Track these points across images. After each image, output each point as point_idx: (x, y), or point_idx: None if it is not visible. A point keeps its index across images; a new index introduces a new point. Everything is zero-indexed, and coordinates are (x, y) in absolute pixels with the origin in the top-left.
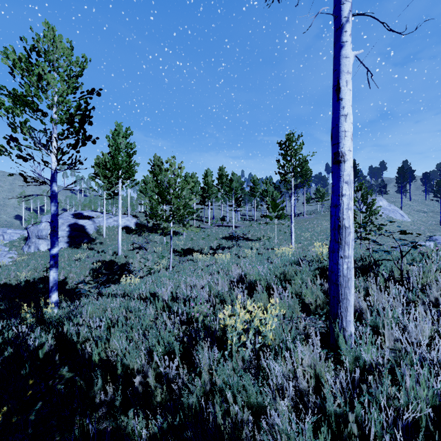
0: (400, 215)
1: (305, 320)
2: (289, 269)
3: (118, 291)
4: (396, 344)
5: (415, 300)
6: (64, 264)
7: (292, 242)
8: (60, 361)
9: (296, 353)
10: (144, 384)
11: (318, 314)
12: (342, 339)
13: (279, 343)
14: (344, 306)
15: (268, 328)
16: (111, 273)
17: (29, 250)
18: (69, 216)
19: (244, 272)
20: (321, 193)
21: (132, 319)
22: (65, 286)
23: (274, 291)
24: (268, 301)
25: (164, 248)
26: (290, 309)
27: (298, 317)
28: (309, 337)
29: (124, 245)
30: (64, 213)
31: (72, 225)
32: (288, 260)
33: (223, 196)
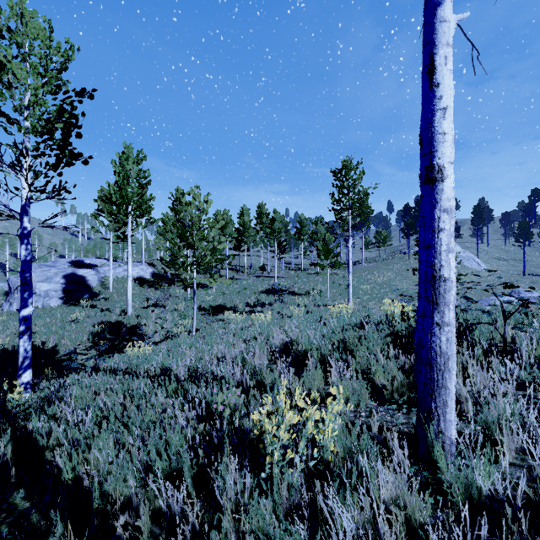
0: (476, 263)
1: (377, 411)
2: (349, 334)
3: (121, 365)
4: (536, 468)
5: (529, 380)
6: (55, 326)
7: (350, 297)
8: (17, 479)
9: (373, 478)
10: (133, 528)
11: (395, 402)
12: (439, 449)
13: (343, 454)
14: (441, 398)
15: (327, 433)
16: (118, 339)
17: (10, 308)
18: (66, 264)
19: (290, 339)
20: (383, 236)
21: (130, 411)
22: (54, 356)
23: (331, 366)
24: (323, 381)
25: (188, 305)
26: (356, 396)
27: (367, 406)
28: (387, 443)
29: (136, 302)
30: (59, 261)
31: (68, 276)
32: (348, 323)
33: (263, 239)
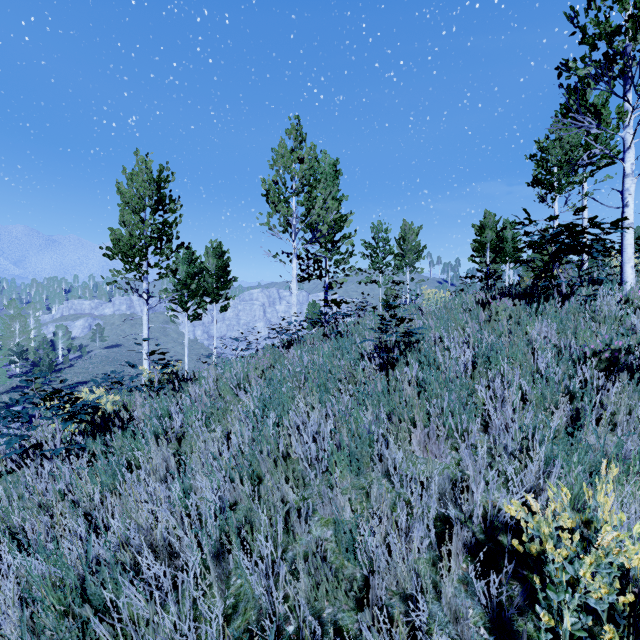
0: None
1: None
2: None
3: None
4: None
5: None
6: None
7: None
8: None
9: None
10: None
11: None
12: None
13: None
14: None
15: None
16: None
17: None
18: None
19: None
20: None
21: None
22: None
23: None
24: None
25: None
26: None
27: None
28: None
29: None
30: None
31: None
32: None
33: None
